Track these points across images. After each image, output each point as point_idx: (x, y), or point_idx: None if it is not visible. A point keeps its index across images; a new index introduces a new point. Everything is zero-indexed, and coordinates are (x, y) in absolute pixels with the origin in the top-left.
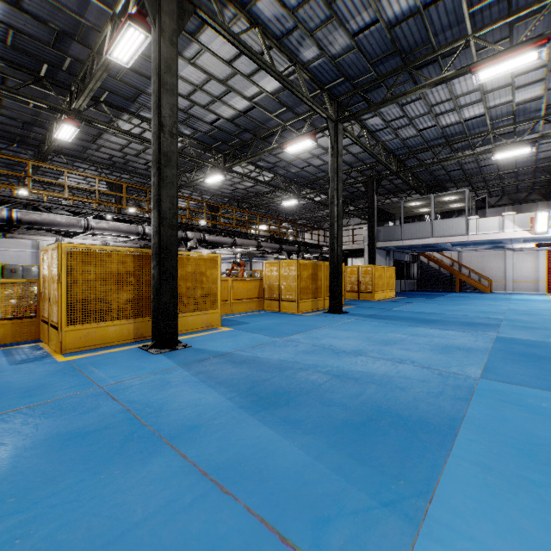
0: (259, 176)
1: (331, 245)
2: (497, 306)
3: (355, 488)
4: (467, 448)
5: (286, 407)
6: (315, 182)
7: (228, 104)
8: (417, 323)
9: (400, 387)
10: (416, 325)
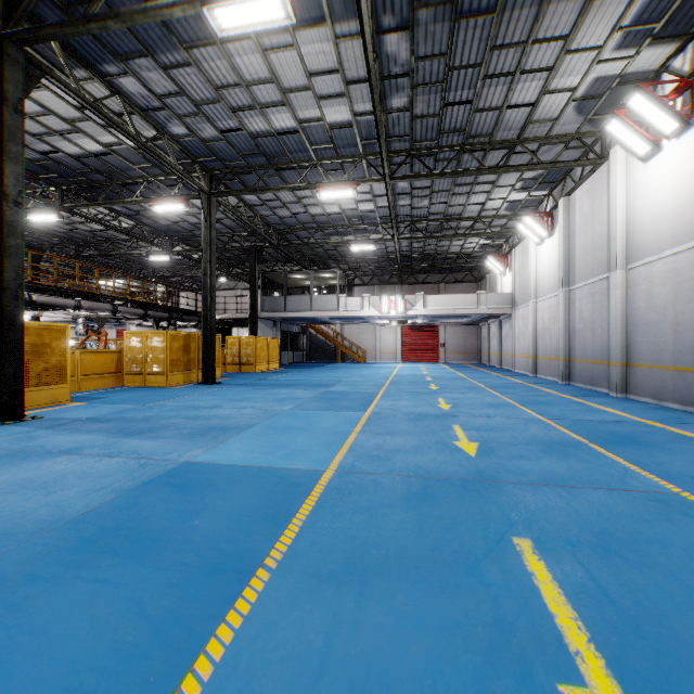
0: (114, 221)
1: (204, 317)
2: (353, 373)
3: (186, 446)
4: (251, 431)
5: (150, 433)
6: (192, 239)
7: (73, 142)
8: (279, 387)
9: (234, 418)
10: (276, 388)
